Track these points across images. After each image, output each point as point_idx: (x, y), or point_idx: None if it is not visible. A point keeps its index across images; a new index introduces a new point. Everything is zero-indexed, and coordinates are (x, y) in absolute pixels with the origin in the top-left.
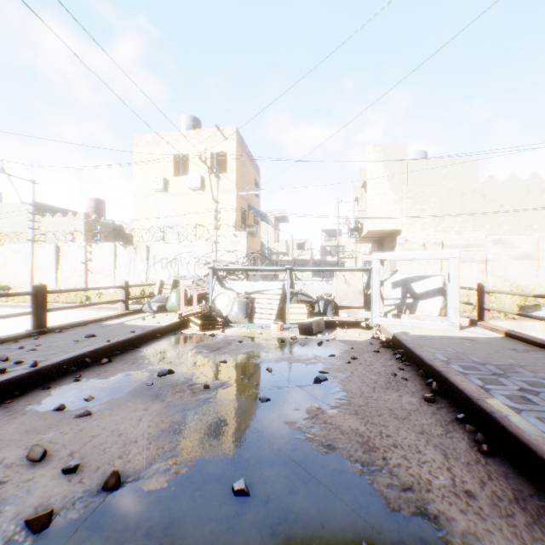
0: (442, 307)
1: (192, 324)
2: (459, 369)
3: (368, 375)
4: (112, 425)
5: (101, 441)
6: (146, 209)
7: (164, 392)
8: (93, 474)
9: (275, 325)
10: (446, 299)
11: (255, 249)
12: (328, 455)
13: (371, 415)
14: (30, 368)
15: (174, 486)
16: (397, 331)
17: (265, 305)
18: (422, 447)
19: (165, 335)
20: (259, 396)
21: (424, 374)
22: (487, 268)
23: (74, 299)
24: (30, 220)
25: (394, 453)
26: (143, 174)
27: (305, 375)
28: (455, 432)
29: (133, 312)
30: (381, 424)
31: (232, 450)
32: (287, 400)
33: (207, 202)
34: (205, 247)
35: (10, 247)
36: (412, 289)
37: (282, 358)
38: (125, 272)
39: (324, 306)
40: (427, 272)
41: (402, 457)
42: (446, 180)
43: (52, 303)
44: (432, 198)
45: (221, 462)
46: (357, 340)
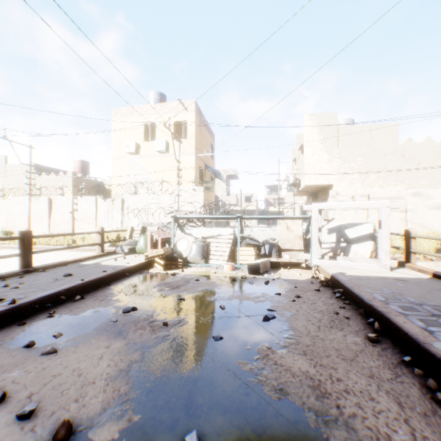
0: (372, 250)
1: (157, 264)
2: (398, 309)
3: (312, 313)
4: (74, 363)
5: (61, 381)
6: (121, 169)
7: (127, 329)
8: (46, 421)
9: (227, 266)
10: (376, 243)
11: (210, 201)
12: (280, 401)
13: (319, 355)
14: (8, 305)
15: (125, 437)
16: (334, 272)
17: (218, 248)
18: (374, 393)
19: (133, 274)
20: (213, 334)
21: (364, 313)
22: (407, 217)
23: (63, 242)
24: (27, 177)
25: (347, 400)
26: (119, 140)
27: (254, 313)
28: (404, 376)
29: (107, 254)
30: (329, 366)
31: (186, 394)
32: (239, 339)
33: (171, 162)
34: (169, 199)
35: (12, 200)
36: (345, 234)
37: (233, 295)
38: (104, 220)
39: (269, 249)
40: (355, 220)
41: (355, 405)
42: (371, 142)
43: (45, 245)
44: (359, 158)
45: (175, 408)
46: (299, 279)
